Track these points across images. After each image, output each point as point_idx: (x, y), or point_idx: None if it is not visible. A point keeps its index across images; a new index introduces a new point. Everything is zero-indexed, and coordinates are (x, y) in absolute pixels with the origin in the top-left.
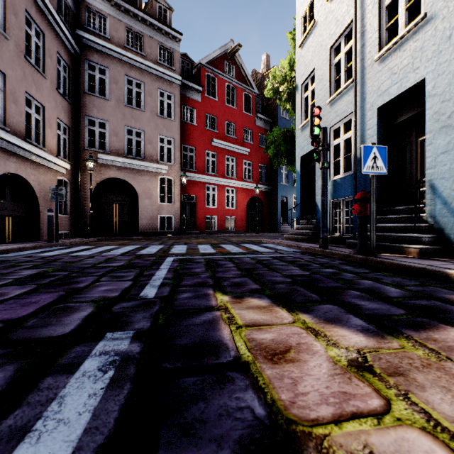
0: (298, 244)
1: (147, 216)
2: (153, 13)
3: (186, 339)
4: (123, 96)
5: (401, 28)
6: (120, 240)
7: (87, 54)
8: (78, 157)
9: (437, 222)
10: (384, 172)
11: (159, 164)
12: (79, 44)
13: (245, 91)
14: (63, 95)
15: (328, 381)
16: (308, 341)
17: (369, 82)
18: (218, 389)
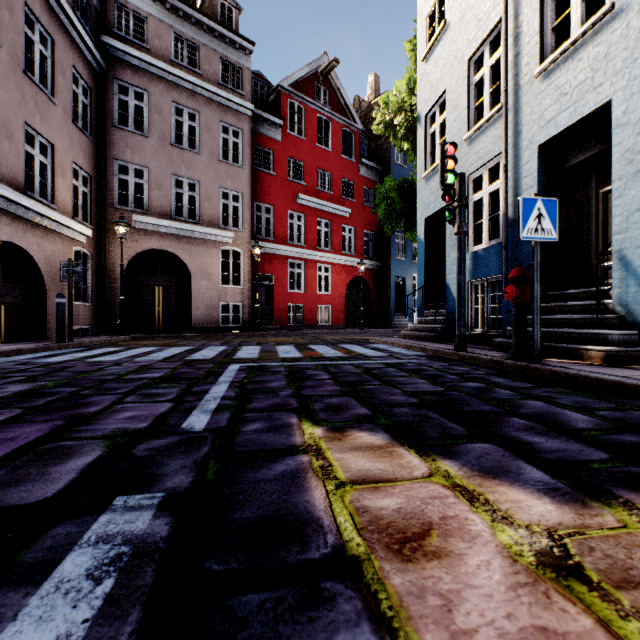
0: (422, 344)
1: (204, 305)
2: (213, 14)
3: (250, 509)
4: (169, 131)
5: (574, 28)
6: (165, 338)
7: (117, 70)
8: (104, 218)
9: (630, 312)
10: (554, 237)
11: (221, 229)
12: (106, 56)
13: (344, 126)
14: (82, 129)
15: (509, 601)
16: (460, 513)
17: (526, 108)
18: (304, 621)
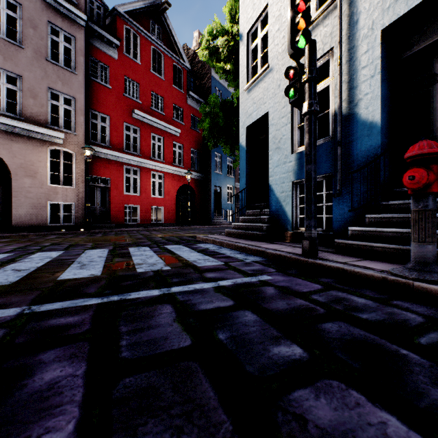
0: (254, 245)
1: (28, 203)
2: None
3: None
4: None
5: None
6: None
7: None
8: None
9: None
10: None
11: (49, 129)
12: None
13: (174, 61)
14: None
15: None
16: None
17: None
18: None
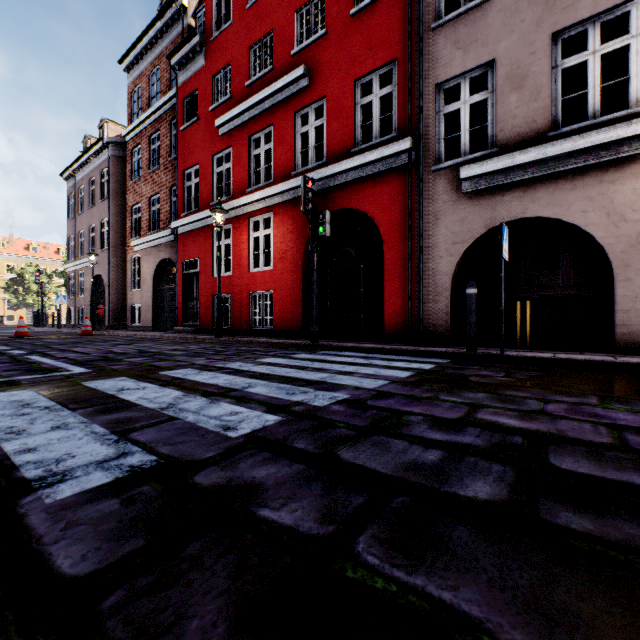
0: None
1: None
2: None
3: None
4: None
5: None
6: None
7: None
8: None
9: None
10: None
11: None
12: None
13: None
14: None
15: None
16: None
17: None
18: None
